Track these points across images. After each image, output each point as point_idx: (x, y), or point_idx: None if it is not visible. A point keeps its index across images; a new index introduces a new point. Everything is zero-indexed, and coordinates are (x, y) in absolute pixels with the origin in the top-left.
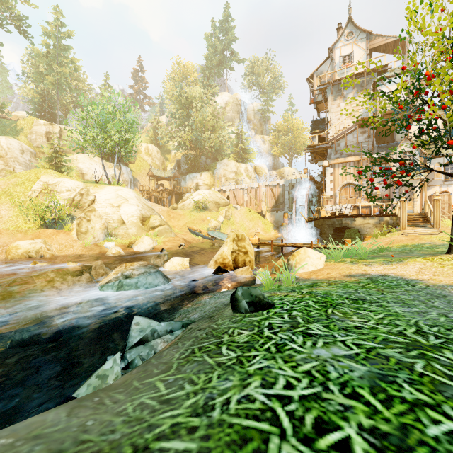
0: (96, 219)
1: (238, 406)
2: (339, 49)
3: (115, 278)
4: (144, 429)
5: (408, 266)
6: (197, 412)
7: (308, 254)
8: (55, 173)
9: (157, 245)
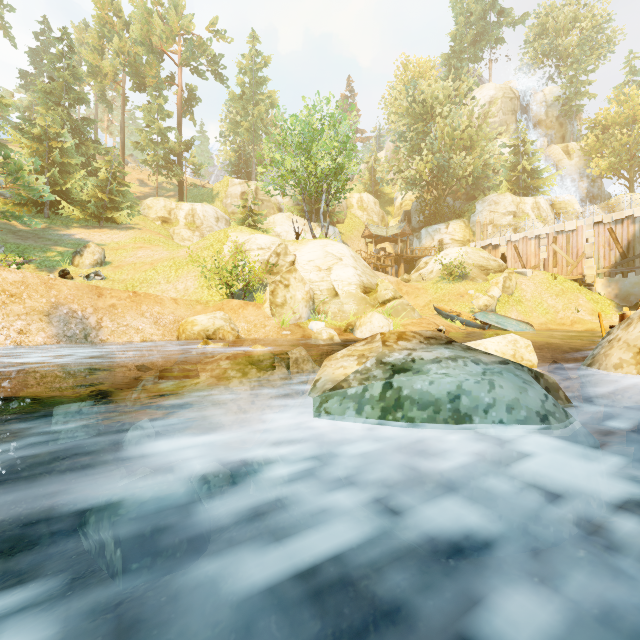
0: (297, 284)
1: None
2: None
3: (357, 373)
4: None
5: None
6: None
7: None
8: (247, 229)
9: (394, 330)
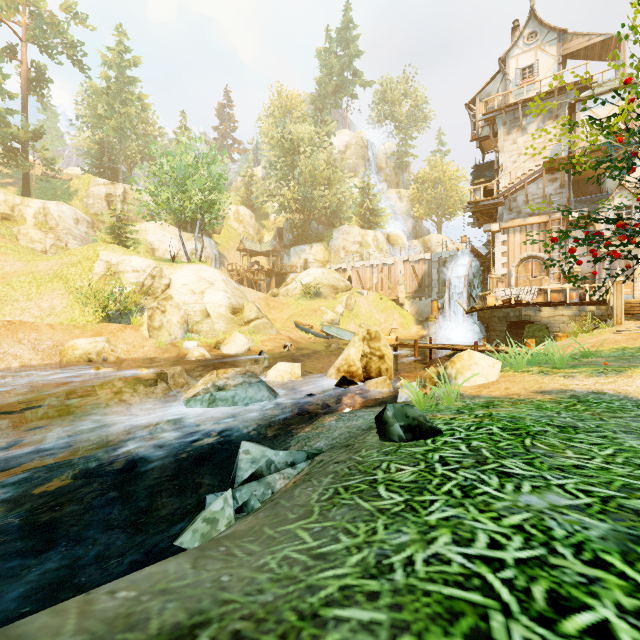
0: (173, 310)
1: (428, 568)
2: (515, 58)
3: (204, 390)
4: (303, 590)
5: (633, 379)
6: (370, 573)
7: (474, 360)
8: (119, 248)
9: (253, 346)
